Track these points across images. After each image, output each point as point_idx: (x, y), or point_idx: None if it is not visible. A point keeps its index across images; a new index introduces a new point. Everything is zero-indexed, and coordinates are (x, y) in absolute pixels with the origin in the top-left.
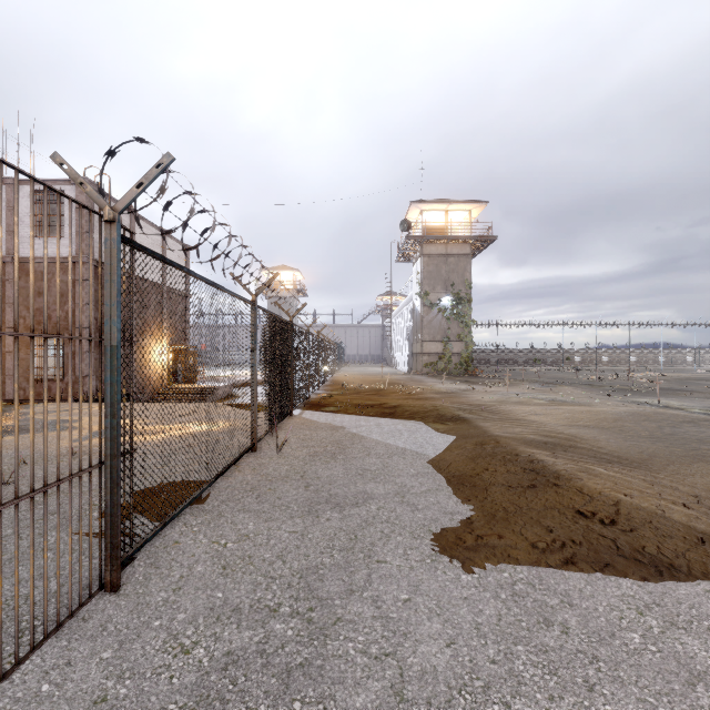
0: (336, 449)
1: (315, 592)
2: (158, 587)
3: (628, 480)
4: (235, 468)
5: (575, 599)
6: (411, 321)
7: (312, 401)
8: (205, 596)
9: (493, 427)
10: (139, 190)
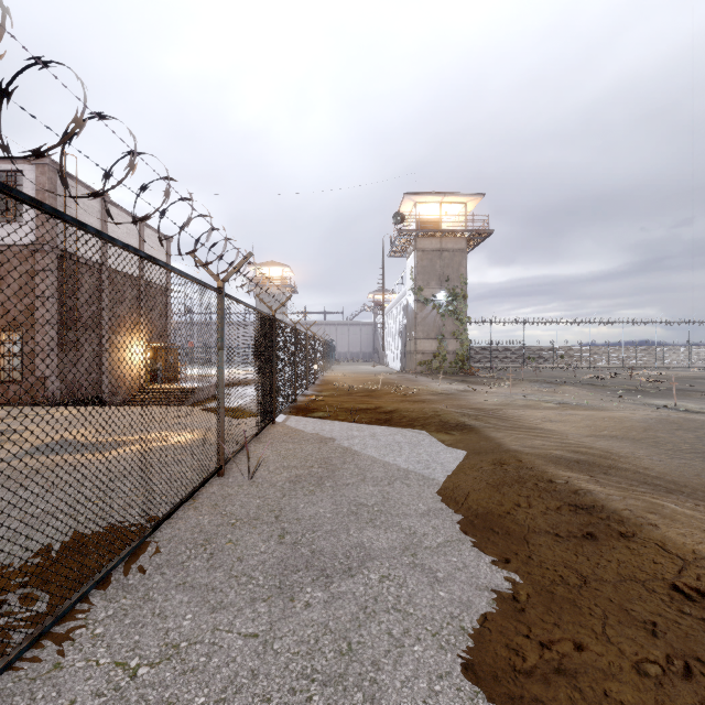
0: (324, 472)
1: None
2: None
3: None
4: (191, 504)
5: None
6: (403, 318)
7: (299, 404)
8: None
9: (507, 439)
10: None
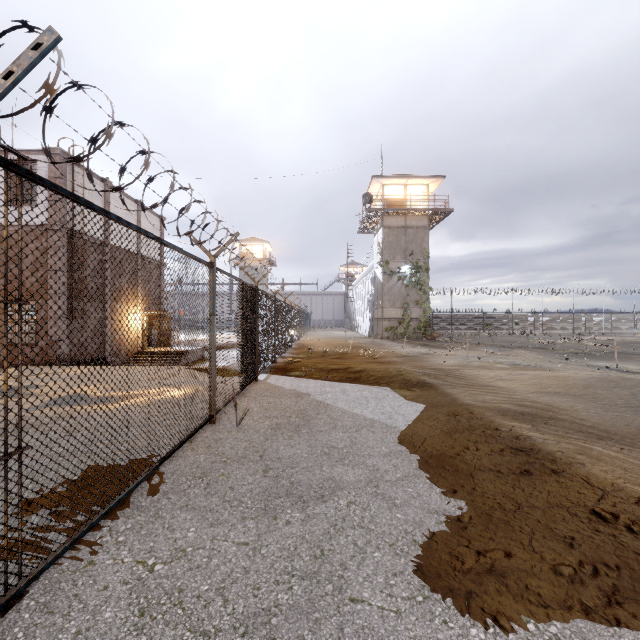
0: (300, 421)
1: None
2: None
3: (635, 465)
4: (188, 445)
5: None
6: (371, 288)
7: (278, 365)
8: None
9: (461, 394)
10: (7, 82)
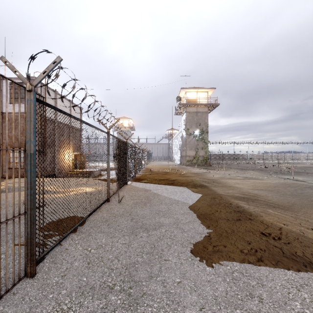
0: (146, 201)
1: (133, 278)
2: (54, 274)
3: (284, 217)
4: (99, 210)
5: (264, 281)
6: (181, 141)
7: (136, 177)
8: (77, 279)
9: (218, 190)
10: (44, 75)
